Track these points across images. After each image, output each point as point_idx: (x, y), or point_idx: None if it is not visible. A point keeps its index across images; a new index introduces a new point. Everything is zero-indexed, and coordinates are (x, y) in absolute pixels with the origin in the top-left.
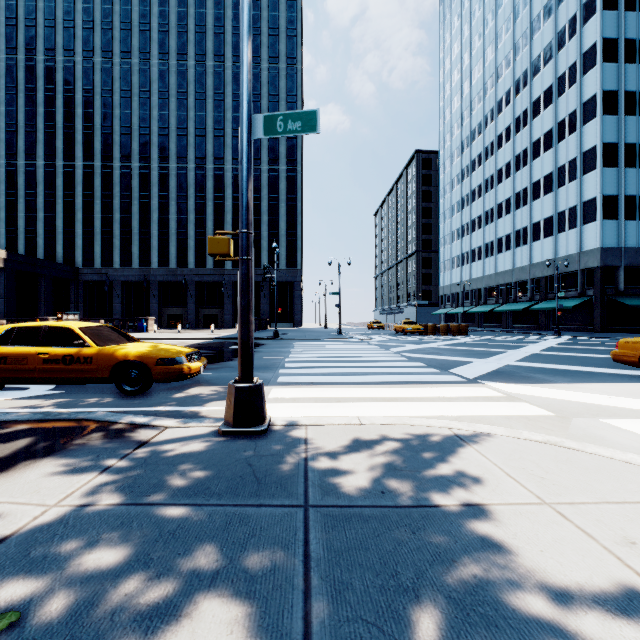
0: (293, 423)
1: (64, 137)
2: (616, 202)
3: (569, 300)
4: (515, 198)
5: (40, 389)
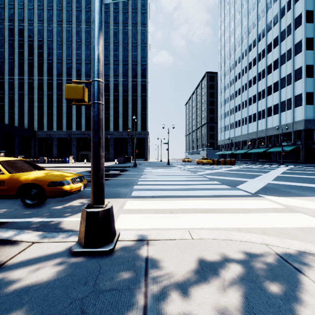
0: (137, 238)
1: (28, 64)
2: (312, 96)
3: (287, 147)
4: (258, 95)
5: None
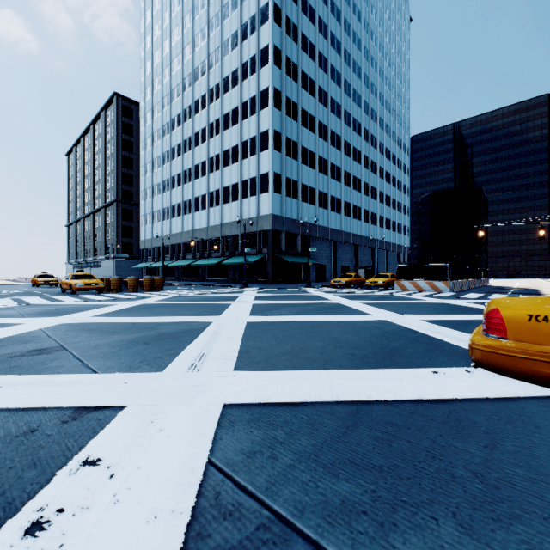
0: None
1: None
2: (281, 180)
3: (251, 256)
4: (210, 162)
5: None
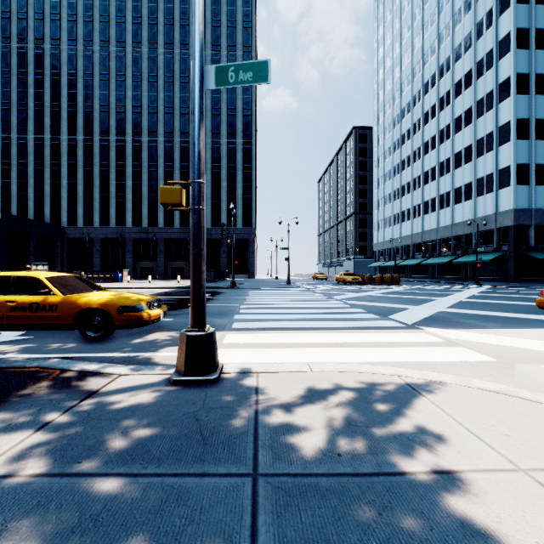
0: (245, 370)
1: (51, 114)
2: (527, 170)
3: (486, 254)
4: (439, 167)
5: (10, 335)
